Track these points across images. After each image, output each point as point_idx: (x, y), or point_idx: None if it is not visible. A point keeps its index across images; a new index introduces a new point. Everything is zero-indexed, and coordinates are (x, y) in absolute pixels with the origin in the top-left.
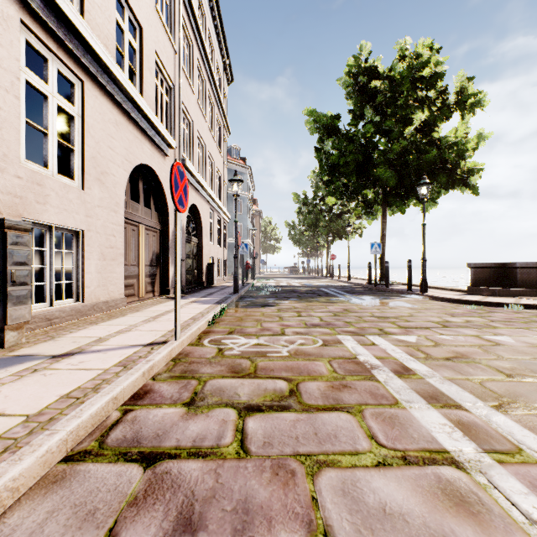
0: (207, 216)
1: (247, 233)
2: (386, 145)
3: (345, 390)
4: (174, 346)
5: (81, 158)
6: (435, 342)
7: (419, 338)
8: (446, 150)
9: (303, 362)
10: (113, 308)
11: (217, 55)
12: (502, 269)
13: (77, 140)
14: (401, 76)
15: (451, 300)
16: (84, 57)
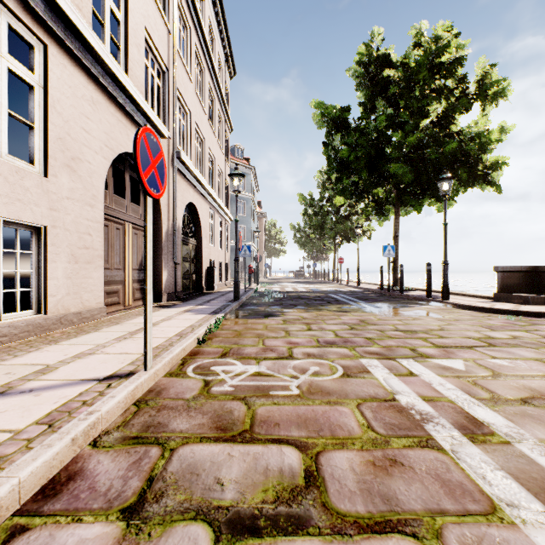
0: (207, 216)
1: (251, 236)
2: (401, 138)
3: (395, 472)
4: (140, 382)
5: (44, 138)
6: (492, 371)
7: (467, 364)
8: (469, 142)
9: (321, 407)
10: (88, 320)
11: (218, 45)
12: (533, 274)
13: (38, 116)
14: (417, 63)
15: (481, 309)
16: (45, 13)
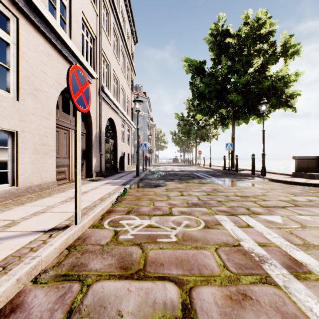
0: (120, 126)
1: (147, 138)
2: (236, 79)
3: (247, 305)
4: (71, 233)
5: (16, 76)
6: (300, 224)
7: (283, 219)
8: (277, 81)
9: (191, 250)
10: (45, 189)
11: (127, 24)
12: (316, 160)
13: (12, 62)
14: (246, 34)
15: (286, 182)
16: None
